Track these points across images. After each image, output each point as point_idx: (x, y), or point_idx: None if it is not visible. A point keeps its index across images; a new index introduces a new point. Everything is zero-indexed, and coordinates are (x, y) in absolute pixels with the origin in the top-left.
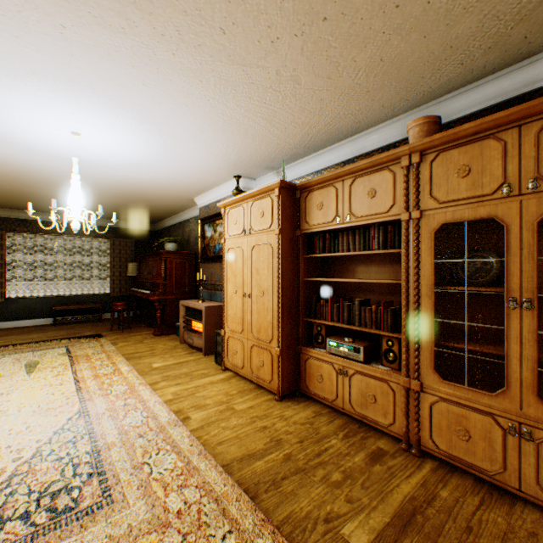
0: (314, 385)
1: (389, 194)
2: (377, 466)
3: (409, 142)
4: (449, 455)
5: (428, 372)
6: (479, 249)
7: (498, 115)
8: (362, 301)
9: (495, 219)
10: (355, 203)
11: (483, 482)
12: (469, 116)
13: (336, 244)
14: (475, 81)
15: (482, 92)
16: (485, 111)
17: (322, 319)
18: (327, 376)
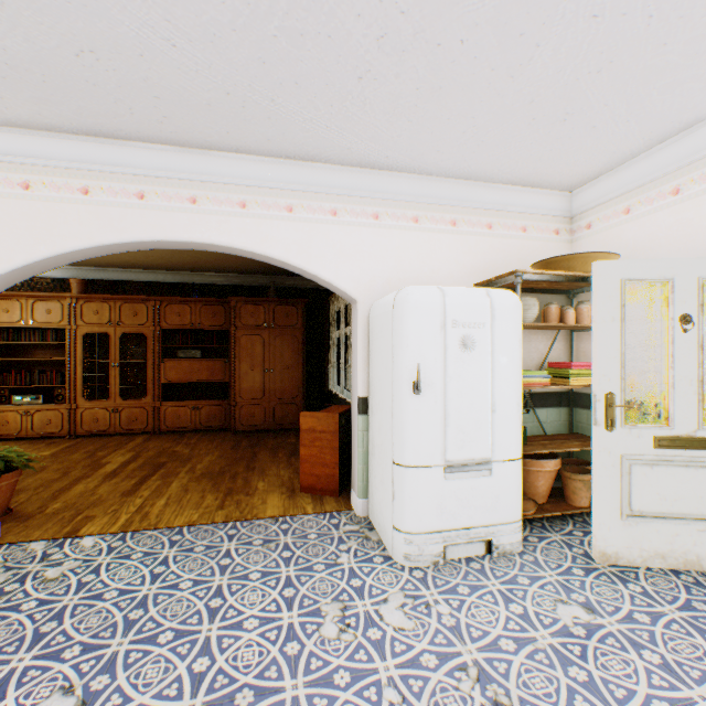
0: (1, 430)
1: (61, 314)
2: (54, 444)
3: (73, 288)
4: (91, 431)
5: (82, 399)
6: (107, 344)
7: (109, 296)
8: (43, 371)
9: (108, 334)
10: (38, 314)
11: (105, 436)
12: (106, 281)
13: (21, 336)
14: (107, 268)
15: (111, 273)
16: (113, 281)
17: (8, 385)
18: (14, 420)
